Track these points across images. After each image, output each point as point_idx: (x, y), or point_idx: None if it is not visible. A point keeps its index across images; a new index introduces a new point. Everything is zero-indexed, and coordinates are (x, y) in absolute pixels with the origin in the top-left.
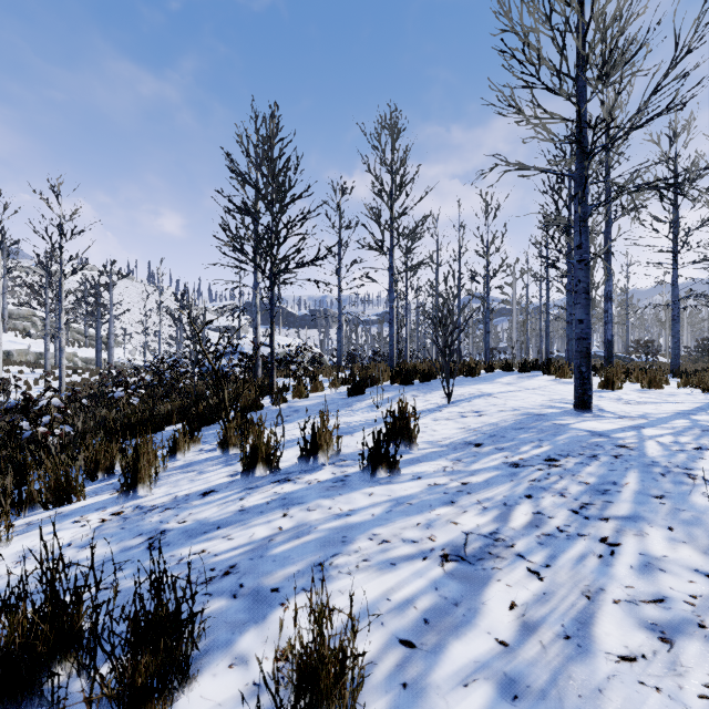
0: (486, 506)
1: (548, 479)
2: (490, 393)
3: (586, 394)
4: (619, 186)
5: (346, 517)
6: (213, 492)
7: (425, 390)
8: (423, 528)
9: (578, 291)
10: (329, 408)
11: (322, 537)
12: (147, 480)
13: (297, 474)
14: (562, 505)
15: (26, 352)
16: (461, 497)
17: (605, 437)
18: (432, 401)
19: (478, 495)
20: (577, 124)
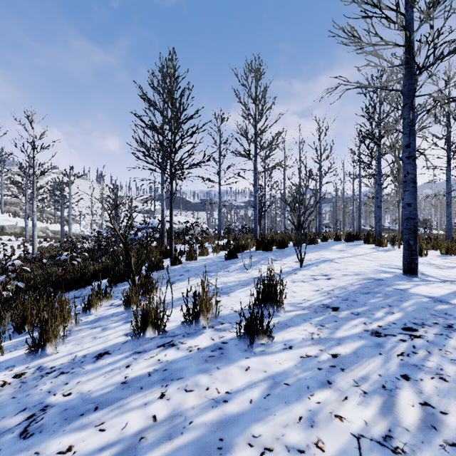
0: (366, 390)
1: (417, 353)
2: (331, 259)
3: (414, 263)
4: (436, 100)
5: (223, 405)
6: (106, 354)
7: (281, 255)
8: (307, 427)
9: (407, 181)
10: (211, 269)
11: (197, 440)
12: (53, 340)
13: (180, 338)
14: (448, 394)
15: (14, 227)
16: (336, 376)
17: (446, 303)
18: (288, 265)
19: (352, 373)
20: (406, 49)
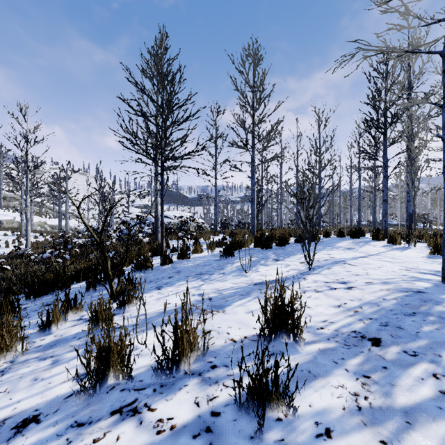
0: None
1: None
2: (342, 260)
3: None
4: None
5: None
6: (33, 422)
7: (283, 254)
8: None
9: None
10: (205, 270)
11: None
12: None
13: (149, 395)
14: None
15: (12, 221)
16: None
17: None
18: (293, 266)
19: None
20: None
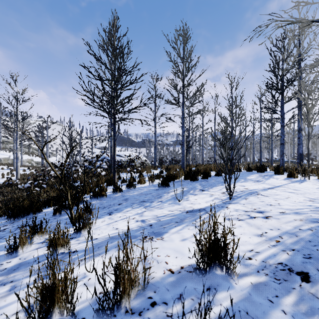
0: None
1: None
2: (255, 191)
3: None
4: None
5: None
6: None
7: (207, 185)
8: None
9: None
10: (147, 198)
11: None
12: None
13: None
14: None
15: (7, 159)
16: None
17: None
18: (216, 196)
19: None
20: None
